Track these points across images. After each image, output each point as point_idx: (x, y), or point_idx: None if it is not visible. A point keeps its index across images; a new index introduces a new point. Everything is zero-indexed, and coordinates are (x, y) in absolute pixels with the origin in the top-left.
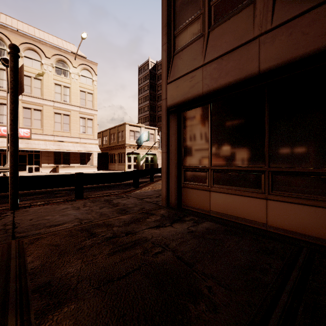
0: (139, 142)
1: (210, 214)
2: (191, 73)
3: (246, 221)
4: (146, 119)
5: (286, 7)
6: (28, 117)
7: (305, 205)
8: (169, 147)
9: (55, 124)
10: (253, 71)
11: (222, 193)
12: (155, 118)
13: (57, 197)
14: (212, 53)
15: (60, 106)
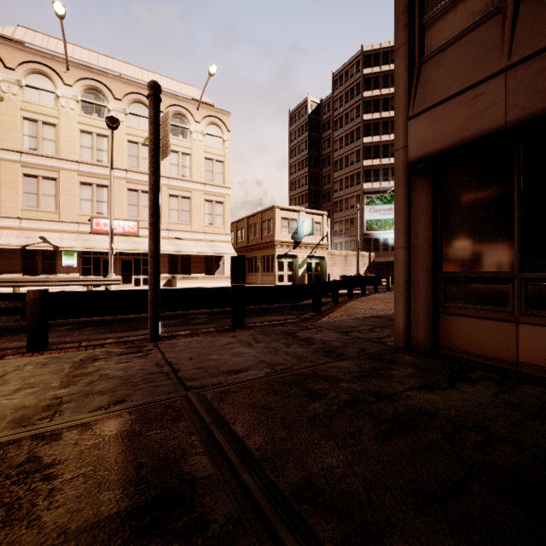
0: (297, 237)
1: (518, 370)
2: (473, 90)
3: None
4: (304, 199)
5: None
6: (134, 204)
7: None
8: (412, 237)
9: (170, 212)
10: None
11: None
12: (318, 196)
13: (198, 324)
14: (533, 39)
15: (177, 185)
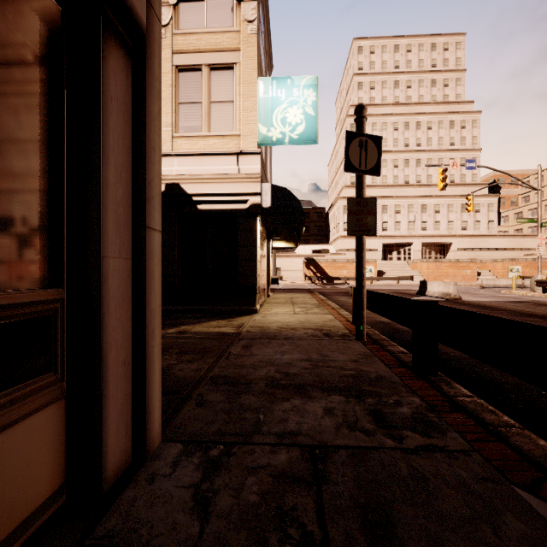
0: None
1: None
2: None
3: None
4: None
5: None
6: None
7: None
8: None
9: None
10: None
11: None
12: None
13: None
14: None
15: None
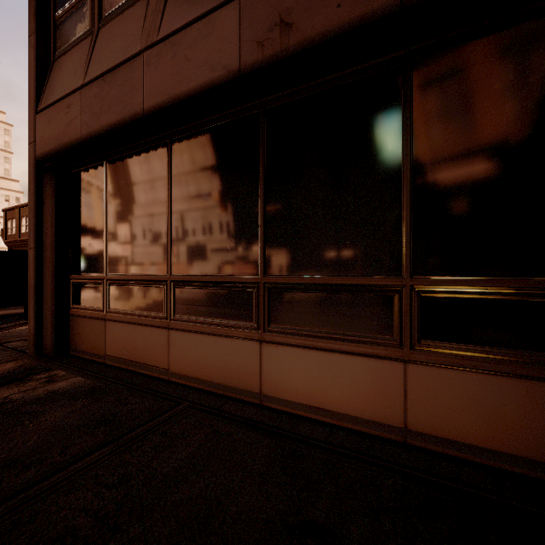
0: None
1: (106, 362)
2: (68, 98)
3: (147, 368)
4: None
5: (174, 12)
6: None
7: (207, 333)
8: (44, 238)
9: None
10: (138, 108)
11: (120, 323)
12: None
13: None
14: (95, 67)
15: None
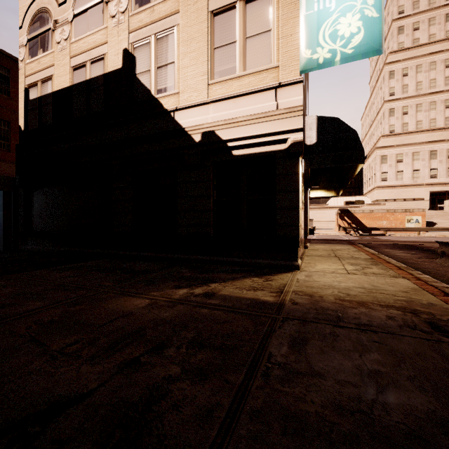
0: None
1: None
2: None
3: None
4: None
5: None
6: None
7: None
8: None
9: None
10: None
11: None
12: None
13: None
14: None
15: None
